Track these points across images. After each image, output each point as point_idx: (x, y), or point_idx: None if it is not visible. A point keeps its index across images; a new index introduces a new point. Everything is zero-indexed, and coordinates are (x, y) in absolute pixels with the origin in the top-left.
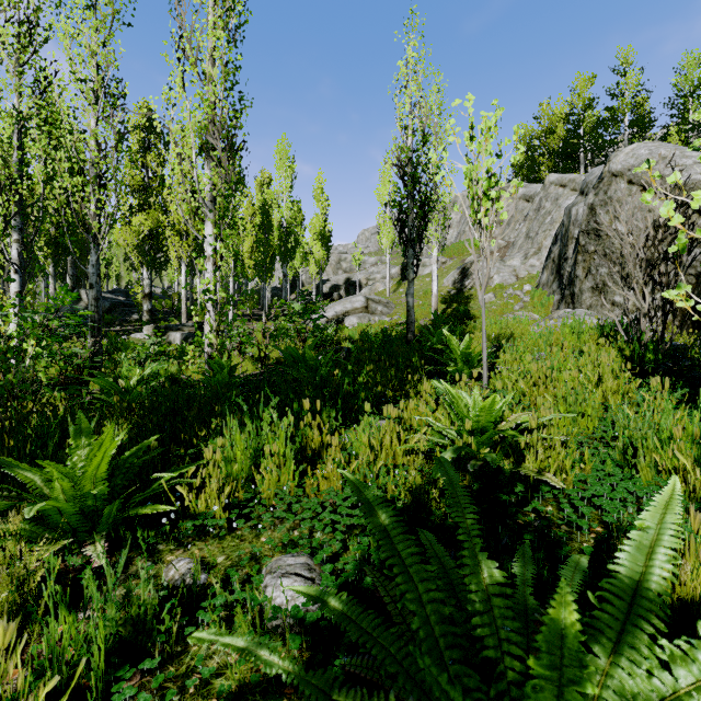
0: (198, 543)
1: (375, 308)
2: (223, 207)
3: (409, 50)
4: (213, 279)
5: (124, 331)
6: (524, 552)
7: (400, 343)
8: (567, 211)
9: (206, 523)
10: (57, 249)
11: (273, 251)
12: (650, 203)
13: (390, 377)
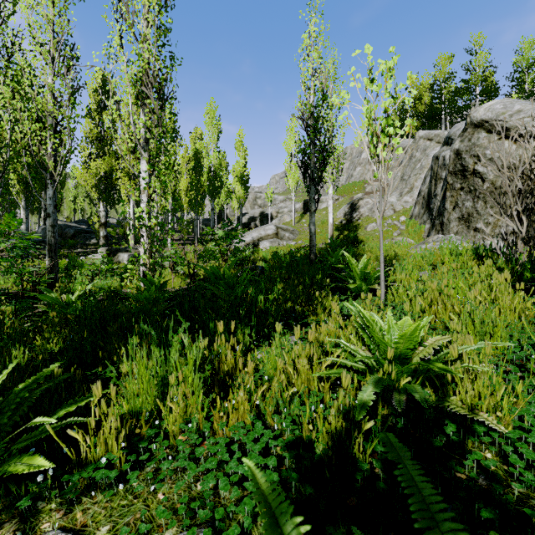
0: (85, 500)
1: (283, 234)
2: (156, 147)
3: (311, 26)
4: (145, 208)
5: (83, 252)
6: None
7: (305, 262)
8: (436, 158)
9: (96, 473)
10: (27, 186)
11: (203, 190)
12: None
13: (298, 293)
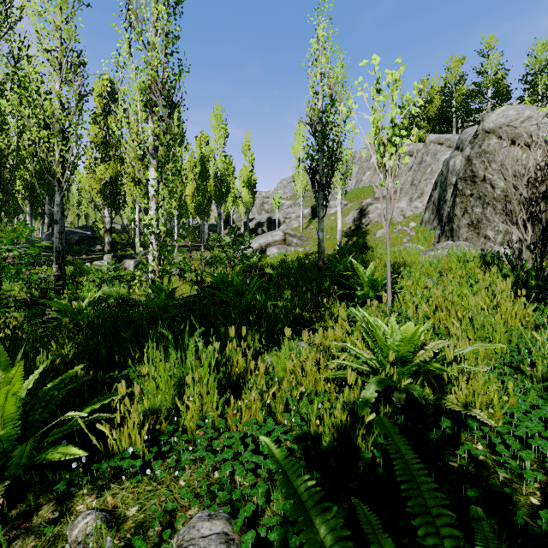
0: (113, 487)
1: (291, 240)
2: (165, 155)
3: (319, 30)
4: (154, 216)
5: (88, 259)
6: (484, 533)
7: (313, 269)
8: (446, 163)
9: (122, 463)
10: (33, 192)
11: (210, 195)
12: None
13: (306, 300)
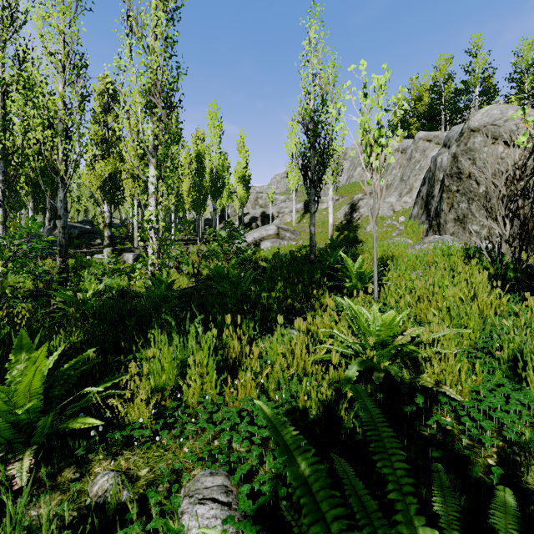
0: (125, 453)
1: (284, 234)
2: (164, 154)
3: (311, 33)
4: (154, 212)
5: (89, 252)
6: (441, 481)
7: (305, 262)
8: (434, 160)
9: (133, 433)
10: (36, 188)
11: (205, 190)
12: (524, 144)
13: (298, 291)
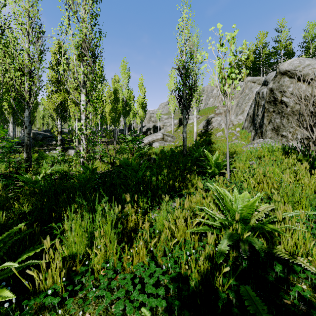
0: None
1: (167, 138)
2: (90, 86)
3: (183, 14)
4: (84, 123)
5: (48, 149)
6: None
7: (180, 156)
8: (258, 93)
9: (45, 299)
10: (14, 110)
11: (119, 112)
12: None
13: (176, 175)
